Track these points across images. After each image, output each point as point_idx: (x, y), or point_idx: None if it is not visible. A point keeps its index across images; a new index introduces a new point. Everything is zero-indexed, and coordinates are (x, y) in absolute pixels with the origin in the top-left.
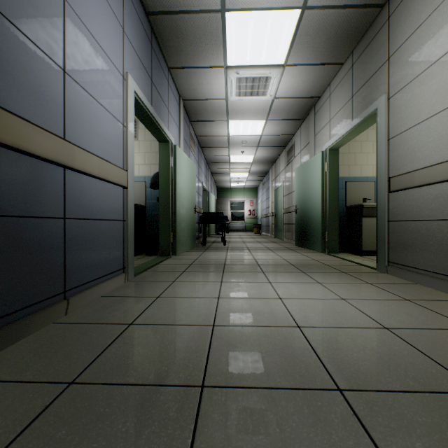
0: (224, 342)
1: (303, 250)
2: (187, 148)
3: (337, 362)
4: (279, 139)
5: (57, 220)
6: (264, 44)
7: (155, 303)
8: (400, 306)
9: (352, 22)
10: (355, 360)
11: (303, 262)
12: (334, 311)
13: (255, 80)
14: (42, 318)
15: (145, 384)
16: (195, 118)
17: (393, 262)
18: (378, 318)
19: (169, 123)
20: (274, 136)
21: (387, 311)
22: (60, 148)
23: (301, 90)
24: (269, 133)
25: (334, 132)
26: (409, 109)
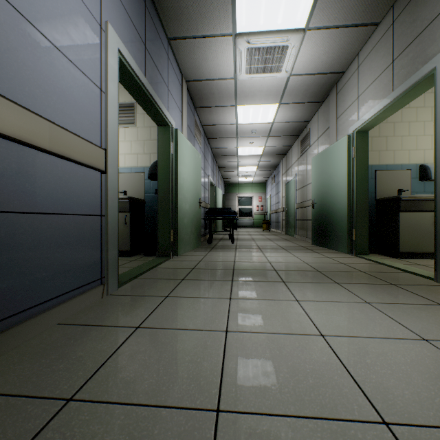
0: None
1: (323, 250)
2: (191, 136)
3: None
4: (292, 127)
5: None
6: None
7: (129, 341)
8: None
9: None
10: None
11: (330, 266)
12: (429, 373)
13: (268, 52)
14: None
15: None
16: (200, 104)
17: None
18: None
19: (169, 104)
20: (286, 123)
21: None
22: None
23: (322, 64)
24: (281, 120)
25: (365, 110)
26: None
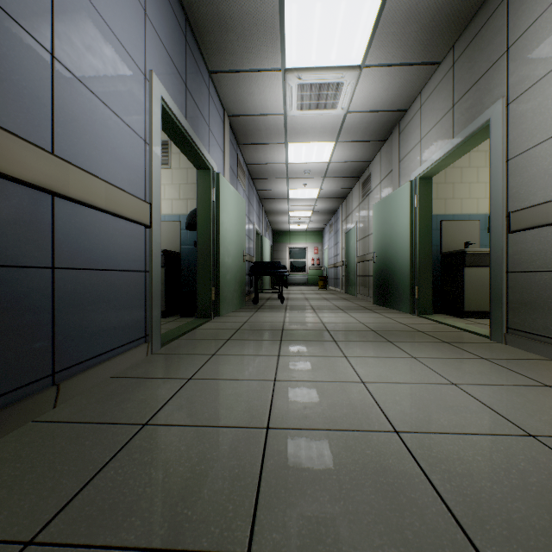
0: (284, 460)
1: (384, 311)
2: (234, 178)
3: (470, 504)
4: (352, 168)
5: (40, 271)
6: (336, 37)
7: (184, 389)
8: (541, 397)
9: (455, 2)
10: (499, 499)
11: (387, 326)
12: (444, 405)
13: (322, 88)
14: (13, 416)
15: (152, 548)
16: (245, 140)
17: (515, 328)
18: (514, 417)
19: (210, 145)
20: (345, 163)
21: (524, 404)
22: (43, 166)
23: (382, 101)
24: (339, 159)
25: (428, 155)
26: (539, 116)
